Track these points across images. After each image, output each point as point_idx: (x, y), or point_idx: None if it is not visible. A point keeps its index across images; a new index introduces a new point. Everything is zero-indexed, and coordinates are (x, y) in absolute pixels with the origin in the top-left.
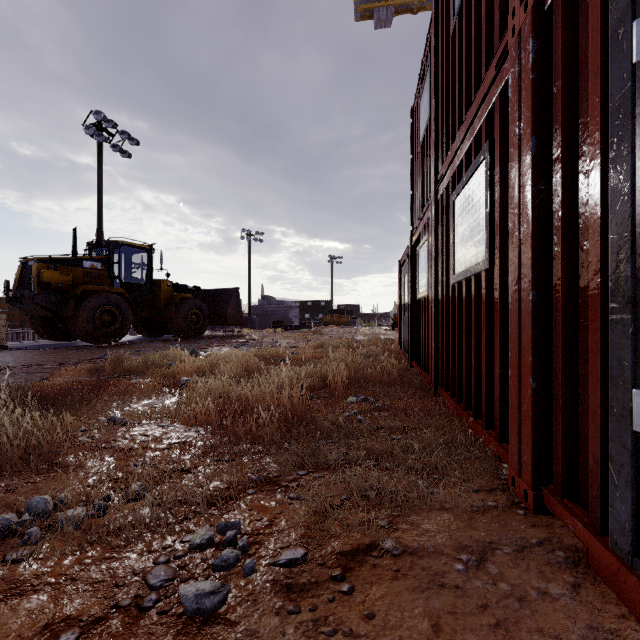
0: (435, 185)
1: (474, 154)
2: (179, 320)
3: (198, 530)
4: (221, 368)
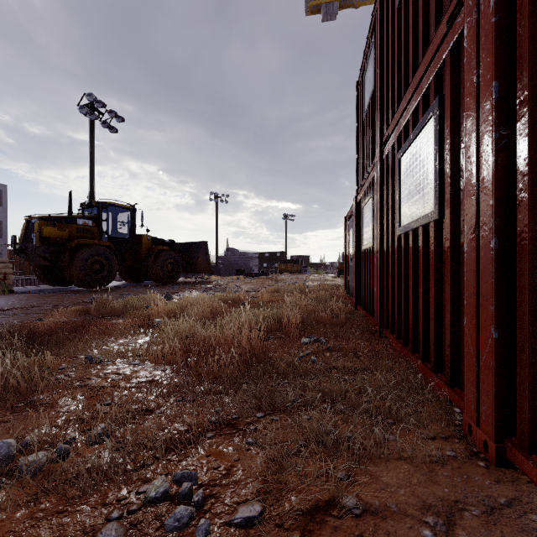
0: (380, 146)
1: (422, 112)
2: (157, 268)
3: (154, 480)
4: (189, 310)
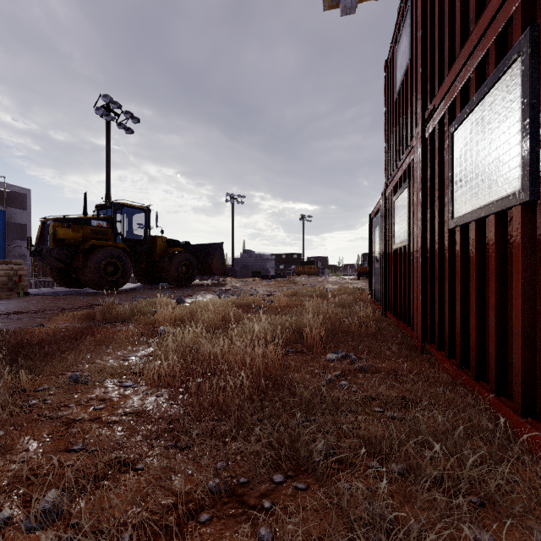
0: (422, 124)
1: (495, 61)
2: (171, 270)
3: None
4: (199, 317)
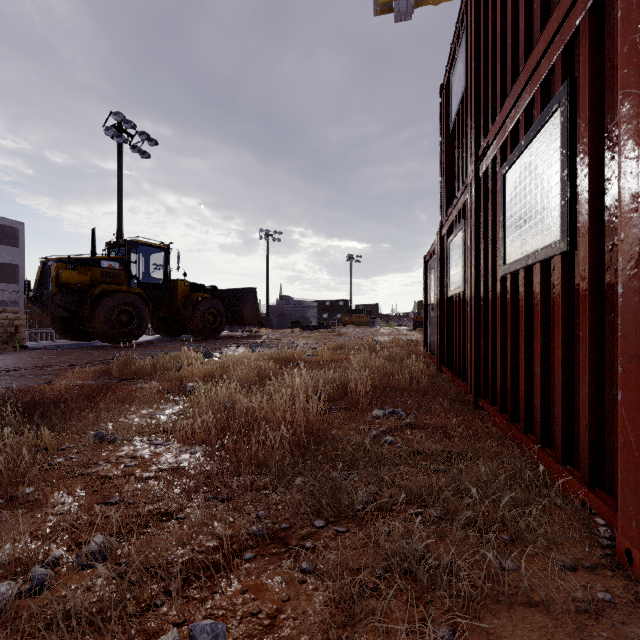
0: (476, 161)
1: (540, 107)
2: (196, 320)
3: (161, 637)
4: (231, 372)
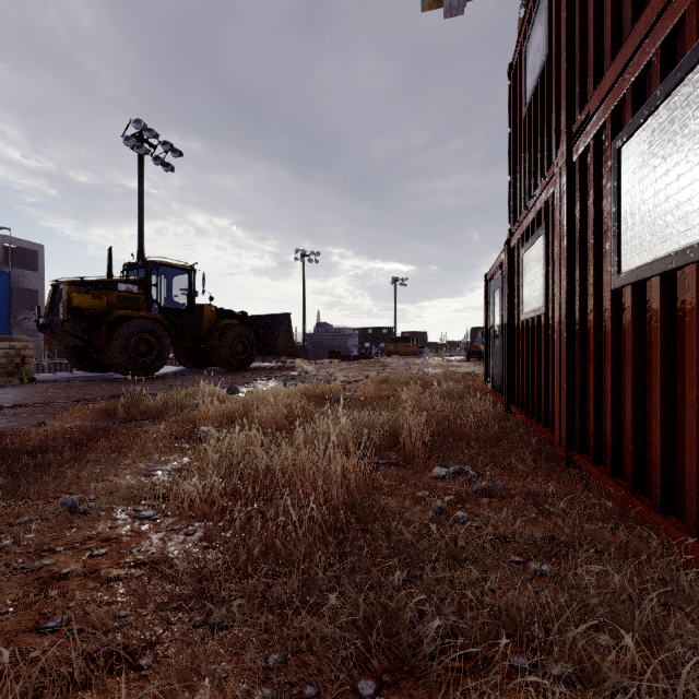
0: (568, 141)
1: (696, 29)
2: (223, 350)
3: None
4: (255, 413)
